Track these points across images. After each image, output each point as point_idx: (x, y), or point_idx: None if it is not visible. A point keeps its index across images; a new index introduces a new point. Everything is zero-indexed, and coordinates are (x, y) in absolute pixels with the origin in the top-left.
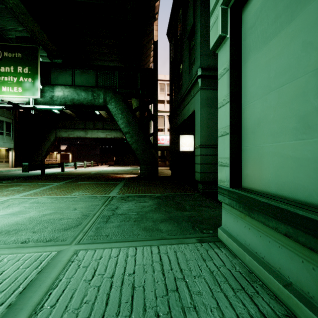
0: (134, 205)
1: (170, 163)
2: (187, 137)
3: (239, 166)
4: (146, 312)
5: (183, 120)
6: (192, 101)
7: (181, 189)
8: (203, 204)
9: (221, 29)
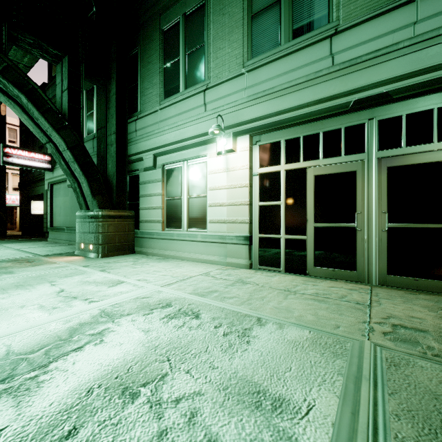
0: (7, 241)
1: (20, 224)
2: (39, 203)
3: (53, 222)
4: (28, 244)
5: (35, 194)
6: (42, 187)
7: (34, 238)
8: (47, 239)
9: (48, 188)
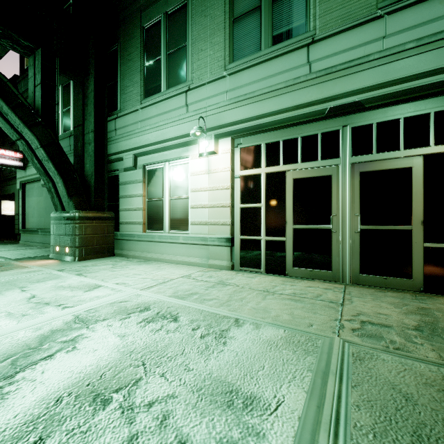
0: None
1: None
2: (10, 203)
3: (25, 223)
4: None
5: (5, 194)
6: (13, 186)
7: (4, 240)
8: (18, 242)
9: (20, 187)
